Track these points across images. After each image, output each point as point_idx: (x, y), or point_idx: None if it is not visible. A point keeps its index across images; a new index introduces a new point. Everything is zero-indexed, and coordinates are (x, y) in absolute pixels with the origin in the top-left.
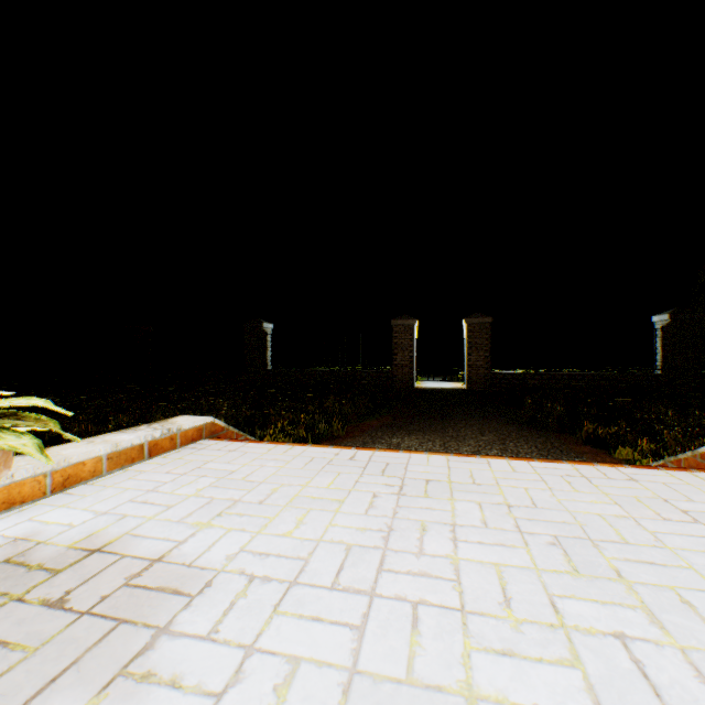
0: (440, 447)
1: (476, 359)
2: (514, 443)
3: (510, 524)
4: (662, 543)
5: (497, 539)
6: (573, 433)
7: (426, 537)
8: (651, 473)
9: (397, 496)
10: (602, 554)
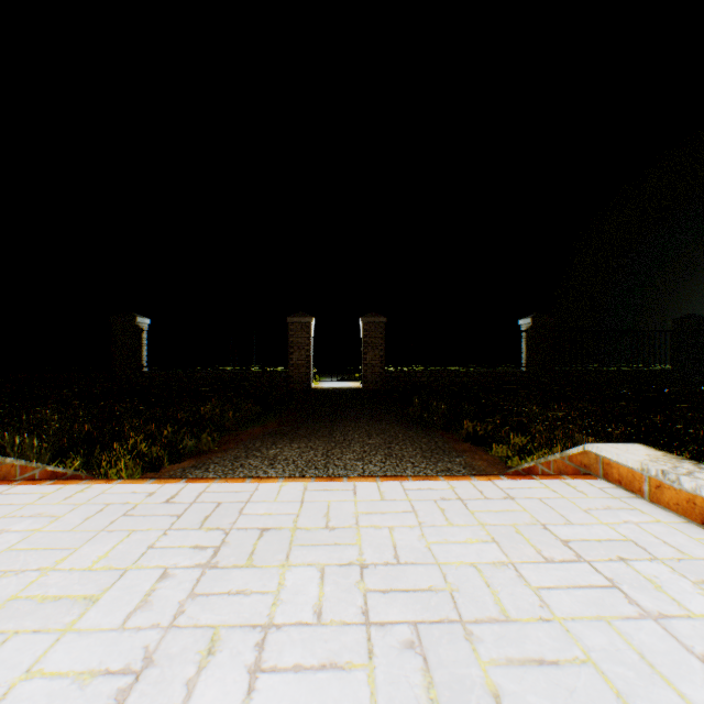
0: (322, 457)
1: (372, 358)
2: (401, 446)
3: (356, 609)
4: (550, 611)
5: (328, 651)
6: (456, 430)
7: (207, 672)
8: (527, 485)
9: (201, 571)
10: (476, 656)
